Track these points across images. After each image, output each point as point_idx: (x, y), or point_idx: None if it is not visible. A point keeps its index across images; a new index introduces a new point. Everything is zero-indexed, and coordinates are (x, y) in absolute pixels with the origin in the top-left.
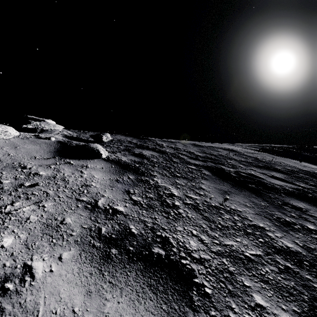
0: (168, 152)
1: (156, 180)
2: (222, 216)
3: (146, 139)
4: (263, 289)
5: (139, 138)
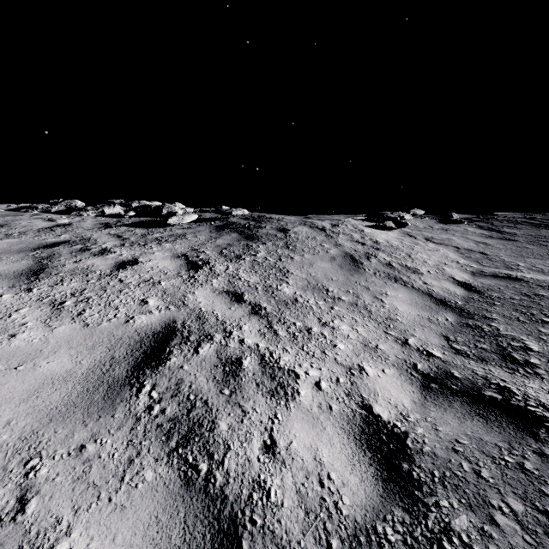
0: (519, 220)
1: (505, 230)
2: (545, 237)
3: (493, 214)
4: (546, 243)
5: (485, 214)
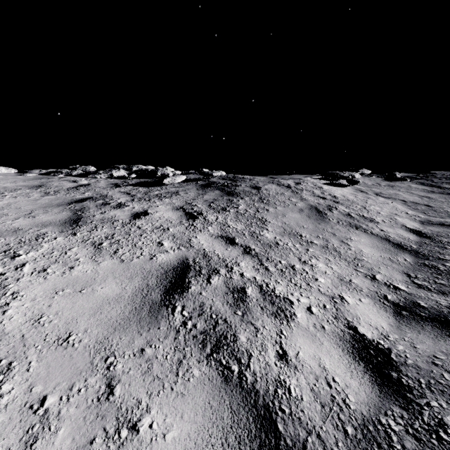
0: None
1: (444, 186)
2: None
3: (432, 173)
4: None
5: (424, 173)
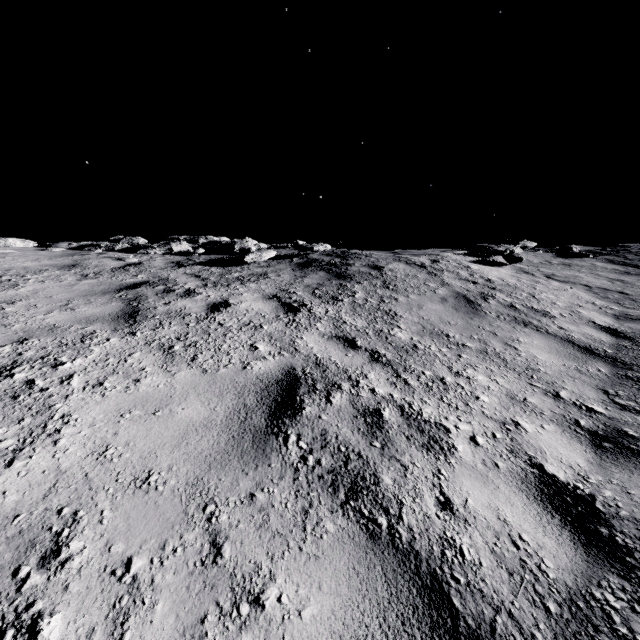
0: None
1: None
2: None
3: (624, 246)
4: None
5: (613, 246)
